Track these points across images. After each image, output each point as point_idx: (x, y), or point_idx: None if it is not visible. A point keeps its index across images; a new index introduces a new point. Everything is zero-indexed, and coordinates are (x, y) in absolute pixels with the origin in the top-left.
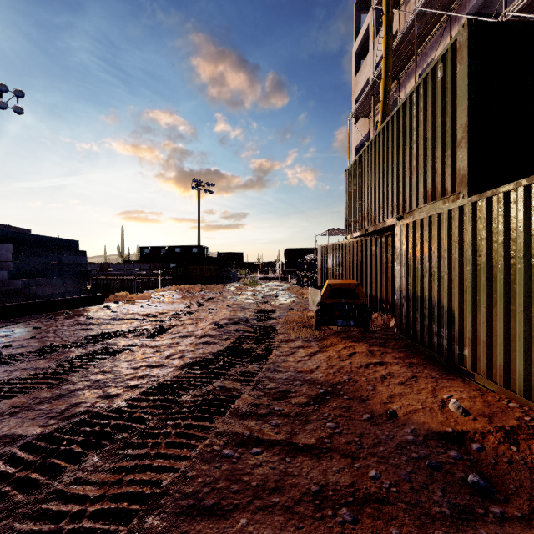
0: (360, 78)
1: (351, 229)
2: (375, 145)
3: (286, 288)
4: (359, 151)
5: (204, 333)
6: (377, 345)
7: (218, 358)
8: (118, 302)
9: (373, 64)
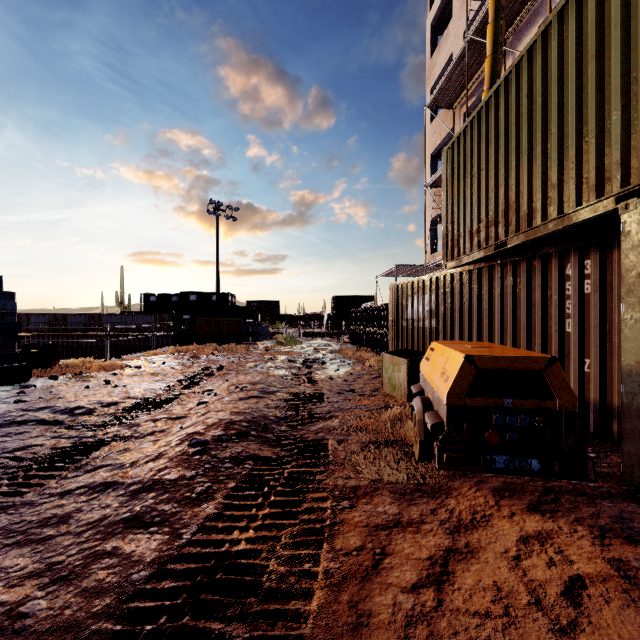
0: (438, 57)
1: (458, 249)
2: (529, 64)
3: (336, 348)
4: (435, 160)
5: (153, 475)
6: (614, 531)
7: None
8: (55, 377)
9: (467, 17)
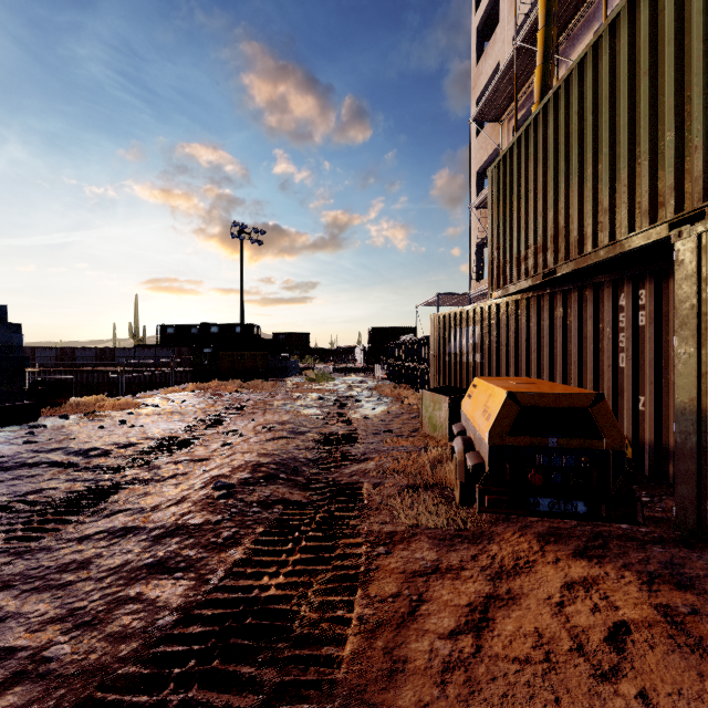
0: (484, 64)
1: (505, 277)
2: (579, 79)
3: (372, 385)
4: (481, 178)
5: (177, 519)
6: (664, 576)
7: (138, 704)
8: (66, 416)
9: (515, 22)
